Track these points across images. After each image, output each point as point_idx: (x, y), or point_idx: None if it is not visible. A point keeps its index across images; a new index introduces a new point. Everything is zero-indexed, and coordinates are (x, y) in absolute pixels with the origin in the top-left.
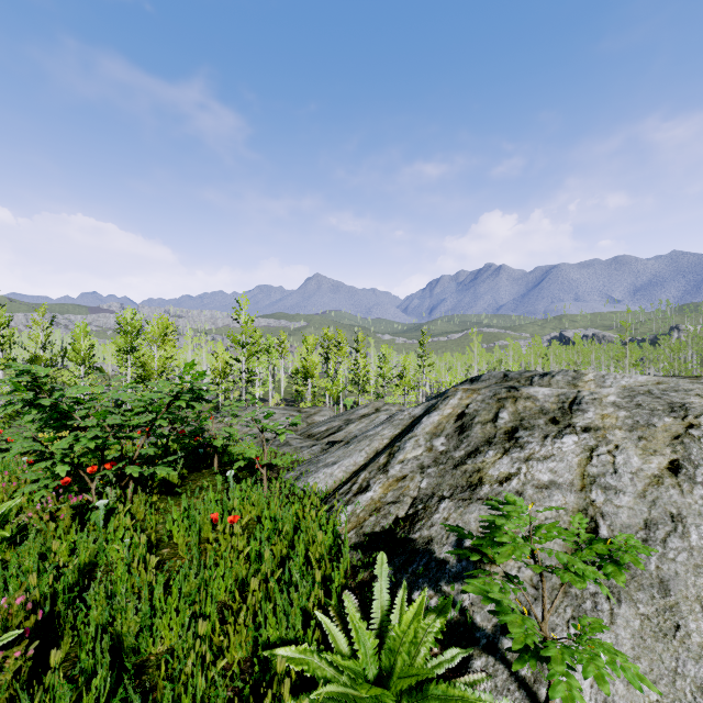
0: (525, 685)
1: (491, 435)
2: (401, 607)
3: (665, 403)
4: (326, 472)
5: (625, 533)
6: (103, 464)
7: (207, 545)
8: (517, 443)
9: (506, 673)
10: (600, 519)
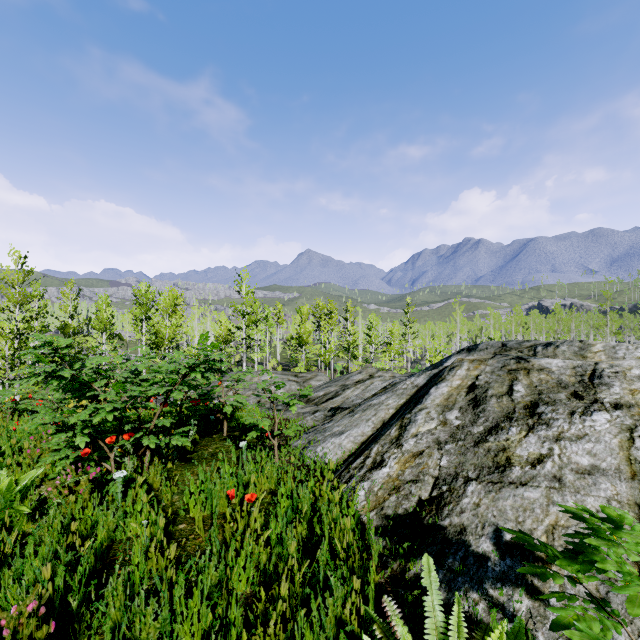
0: None
1: (510, 410)
2: (458, 628)
3: None
4: (335, 442)
5: None
6: (121, 434)
7: (224, 525)
8: (541, 419)
9: None
10: None
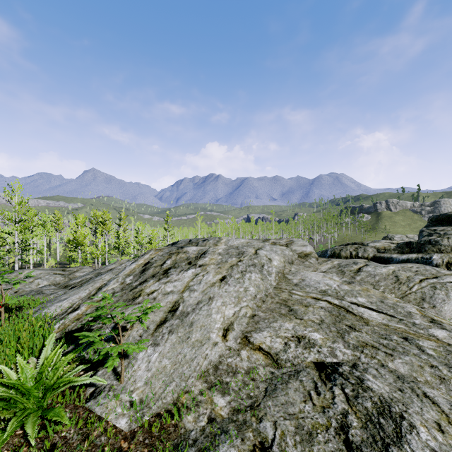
0: (118, 374)
1: (156, 272)
2: (58, 356)
3: (238, 252)
4: (57, 305)
5: (188, 307)
6: None
7: None
8: (167, 275)
9: (111, 372)
10: (182, 303)
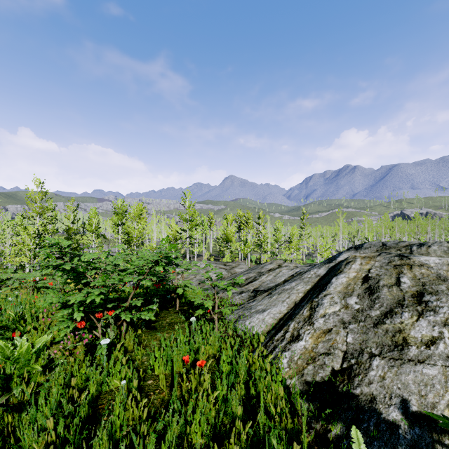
0: None
1: (400, 298)
2: None
3: None
4: (259, 318)
5: None
6: (106, 310)
7: (181, 384)
8: (428, 306)
9: None
10: None
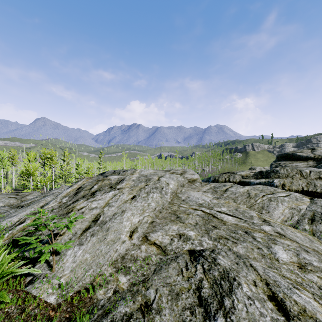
0: (51, 266)
1: (86, 194)
2: (4, 255)
3: (146, 179)
4: (8, 220)
5: (107, 218)
6: None
7: None
8: (94, 196)
9: (46, 265)
10: (102, 215)
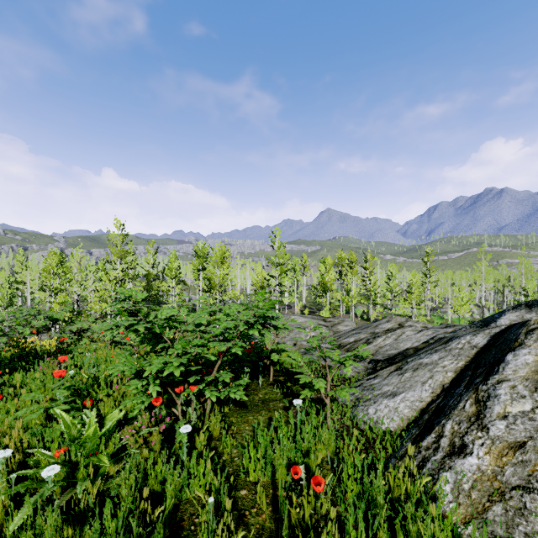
0: None
1: None
2: None
3: None
4: (388, 405)
5: None
6: (186, 382)
7: (290, 509)
8: None
9: None
10: None
